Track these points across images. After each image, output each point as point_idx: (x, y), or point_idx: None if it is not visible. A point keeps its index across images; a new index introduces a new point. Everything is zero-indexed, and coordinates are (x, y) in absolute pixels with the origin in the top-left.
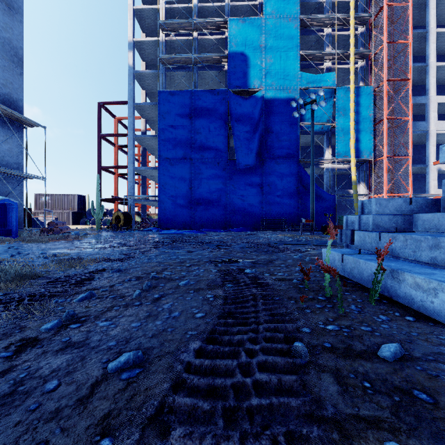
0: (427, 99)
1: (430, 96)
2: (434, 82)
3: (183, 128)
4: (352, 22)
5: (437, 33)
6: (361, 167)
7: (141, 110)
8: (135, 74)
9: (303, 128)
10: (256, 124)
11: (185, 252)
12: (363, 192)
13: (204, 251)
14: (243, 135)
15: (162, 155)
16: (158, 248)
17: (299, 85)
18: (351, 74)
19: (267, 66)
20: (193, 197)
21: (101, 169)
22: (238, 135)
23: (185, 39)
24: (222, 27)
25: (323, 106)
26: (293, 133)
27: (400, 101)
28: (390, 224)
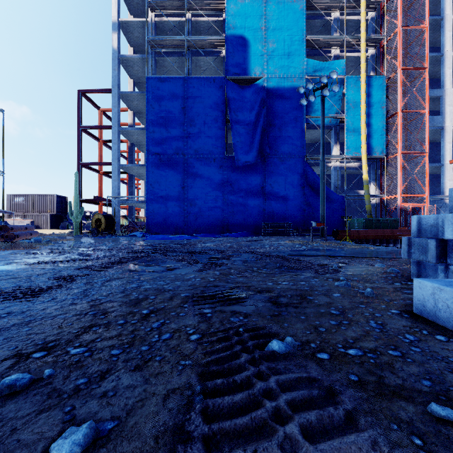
0: (442, 92)
1: (445, 89)
2: (450, 73)
3: (174, 120)
4: (363, 4)
5: (452, 20)
6: (371, 166)
7: (128, 101)
8: (121, 59)
9: (309, 122)
10: (257, 115)
11: (163, 269)
12: (374, 193)
13: (190, 268)
14: (242, 129)
15: (150, 150)
16: (122, 264)
17: (305, 74)
18: (362, 61)
19: (269, 51)
20: (186, 198)
21: (82, 166)
22: (236, 128)
23: (177, 20)
24: (219, 7)
25: (336, 91)
26: (298, 127)
27: (415, 92)
28: None
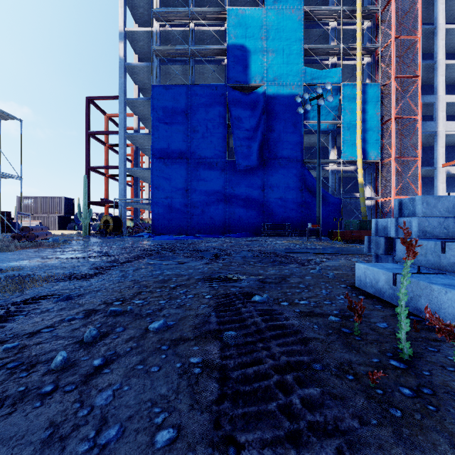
0: (435, 99)
1: (438, 96)
2: (443, 80)
3: (178, 126)
4: (358, 15)
5: (445, 29)
6: (367, 169)
7: (133, 107)
8: (127, 67)
9: (307, 127)
10: (257, 122)
11: (175, 263)
12: (369, 196)
13: (198, 262)
14: (243, 134)
15: (156, 154)
16: (142, 259)
17: (303, 81)
18: (358, 70)
19: (269, 60)
20: (190, 200)
21: (90, 169)
22: (238, 134)
23: (181, 30)
24: (221, 18)
25: (330, 101)
26: (296, 132)
27: (408, 99)
28: (440, 230)
